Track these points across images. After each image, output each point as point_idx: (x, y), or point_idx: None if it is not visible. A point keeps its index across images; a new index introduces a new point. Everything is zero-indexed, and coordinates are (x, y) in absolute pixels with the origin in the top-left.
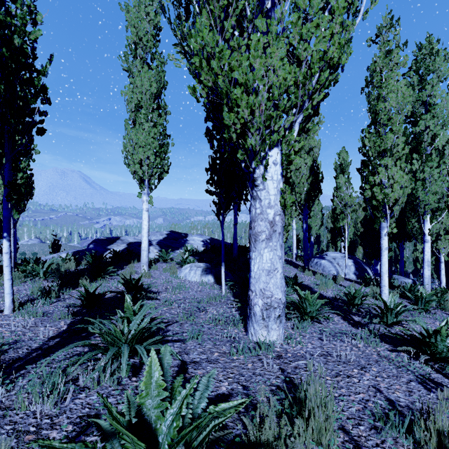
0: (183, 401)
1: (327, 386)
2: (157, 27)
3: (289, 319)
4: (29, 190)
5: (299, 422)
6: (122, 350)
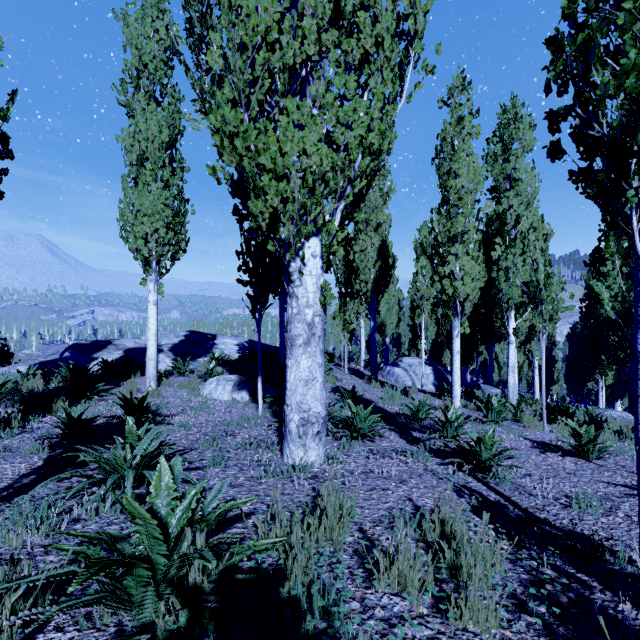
0: (193, 498)
1: (358, 499)
2: (170, 49)
3: (337, 439)
4: None
5: (308, 518)
6: (126, 474)
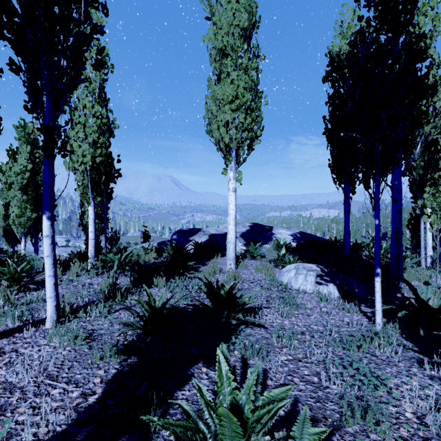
0: None
1: None
2: None
3: None
4: (108, 170)
5: None
6: None
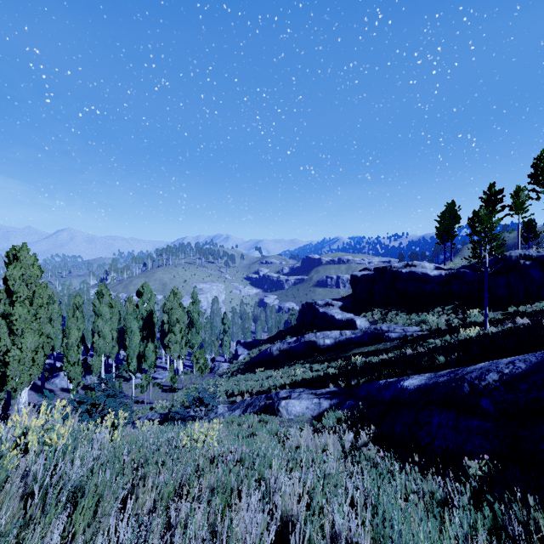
0: None
1: None
2: None
3: None
4: None
5: None
6: None
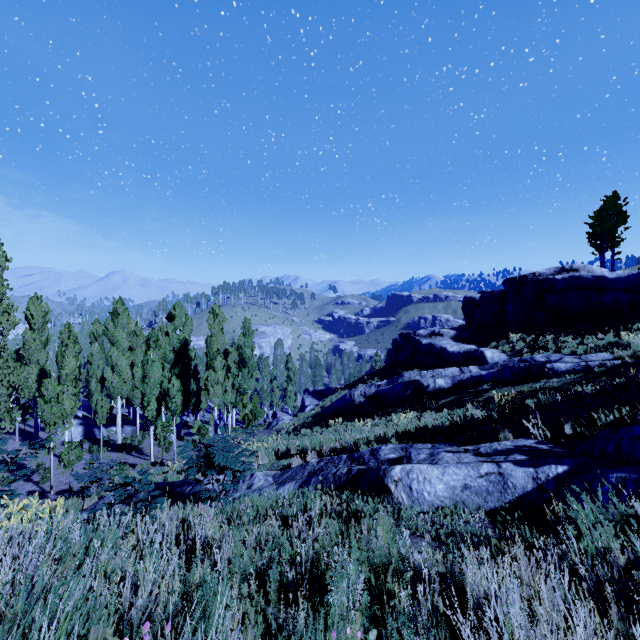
0: None
1: None
2: None
3: None
4: None
5: None
6: None
